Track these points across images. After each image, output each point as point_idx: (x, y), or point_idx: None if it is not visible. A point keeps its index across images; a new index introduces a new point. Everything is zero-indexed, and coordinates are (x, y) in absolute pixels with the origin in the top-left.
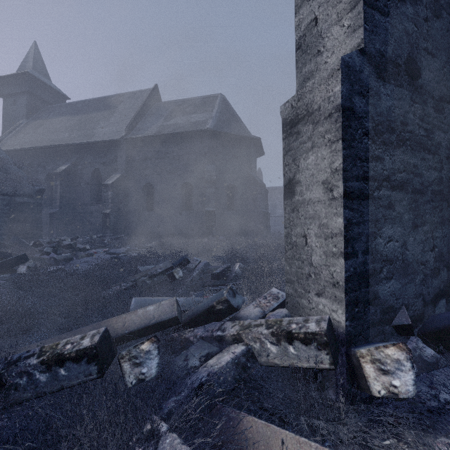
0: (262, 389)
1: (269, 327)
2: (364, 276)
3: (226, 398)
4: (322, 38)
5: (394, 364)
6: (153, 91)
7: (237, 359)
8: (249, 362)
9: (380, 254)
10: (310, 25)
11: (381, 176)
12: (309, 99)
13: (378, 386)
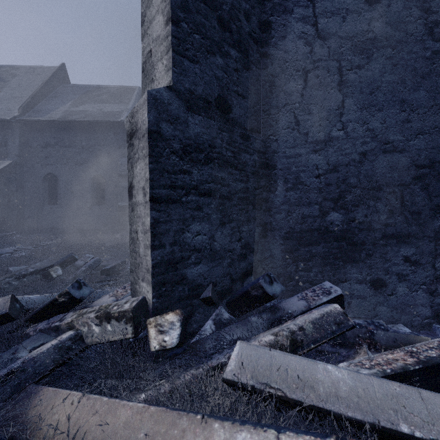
0: (84, 366)
1: (98, 311)
2: (172, 263)
3: (50, 380)
4: (154, 68)
5: (169, 325)
6: (59, 70)
7: (62, 344)
8: (75, 344)
9: (188, 245)
10: (148, 55)
11: (189, 185)
12: (136, 118)
13: (155, 343)
